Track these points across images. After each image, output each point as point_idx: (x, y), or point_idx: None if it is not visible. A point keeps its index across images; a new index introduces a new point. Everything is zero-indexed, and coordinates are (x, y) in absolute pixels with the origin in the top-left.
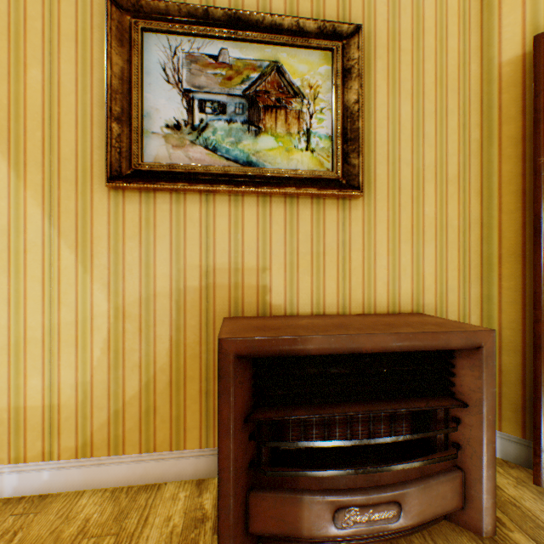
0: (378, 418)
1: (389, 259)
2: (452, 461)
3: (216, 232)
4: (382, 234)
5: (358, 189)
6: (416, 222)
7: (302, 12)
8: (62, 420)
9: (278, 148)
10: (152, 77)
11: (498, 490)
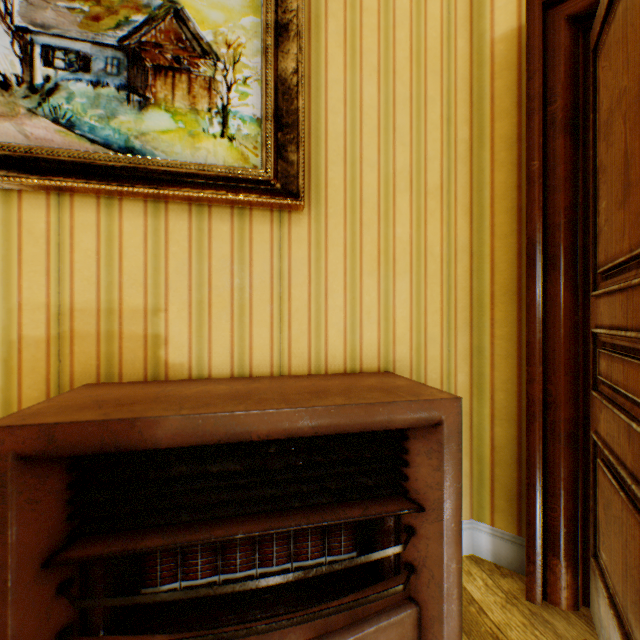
0: (304, 532)
1: (347, 298)
2: (405, 591)
3: (75, 253)
4: (336, 262)
5: (297, 197)
6: (384, 247)
7: None
8: None
9: (177, 130)
10: None
11: (480, 614)
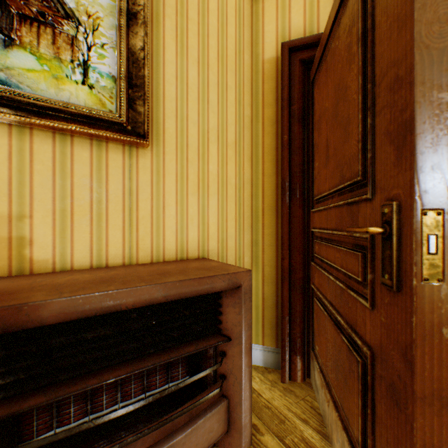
0: (154, 370)
1: (178, 209)
2: (220, 392)
3: None
4: (171, 185)
5: (144, 138)
6: (202, 177)
7: None
8: None
9: (42, 71)
10: None
11: (259, 397)
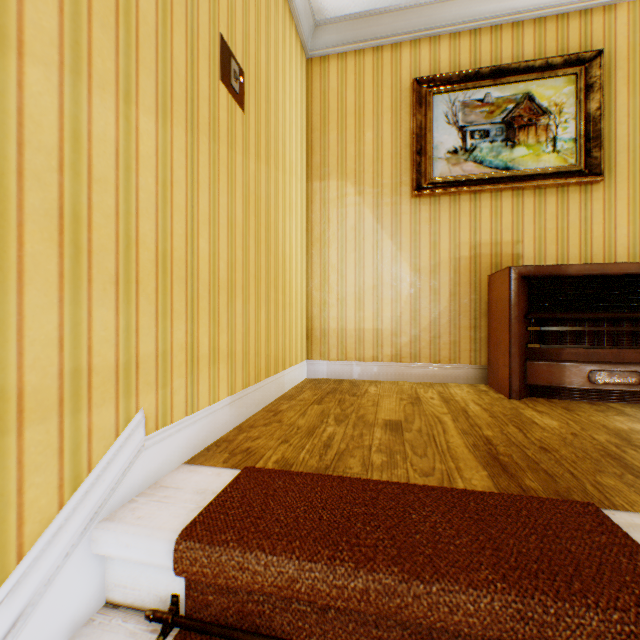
0: (620, 333)
1: (629, 229)
2: None
3: (480, 219)
4: (621, 209)
5: (599, 176)
6: None
7: (548, 52)
8: (383, 338)
9: (528, 154)
10: (438, 123)
11: None
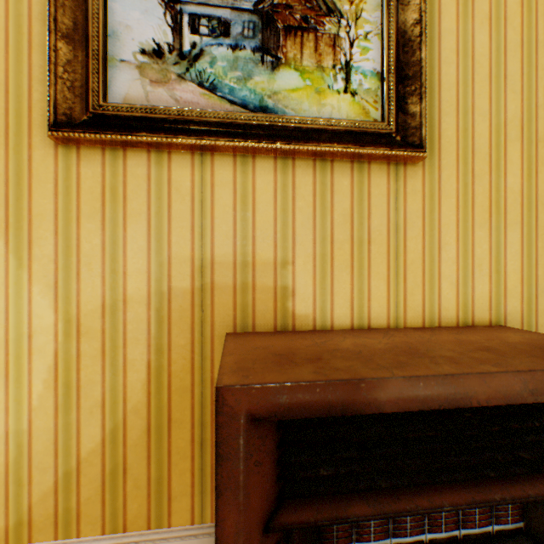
0: None
1: (459, 250)
2: None
3: (215, 209)
4: (449, 214)
5: (419, 148)
6: (495, 197)
7: None
8: None
9: (304, 88)
10: None
11: None
